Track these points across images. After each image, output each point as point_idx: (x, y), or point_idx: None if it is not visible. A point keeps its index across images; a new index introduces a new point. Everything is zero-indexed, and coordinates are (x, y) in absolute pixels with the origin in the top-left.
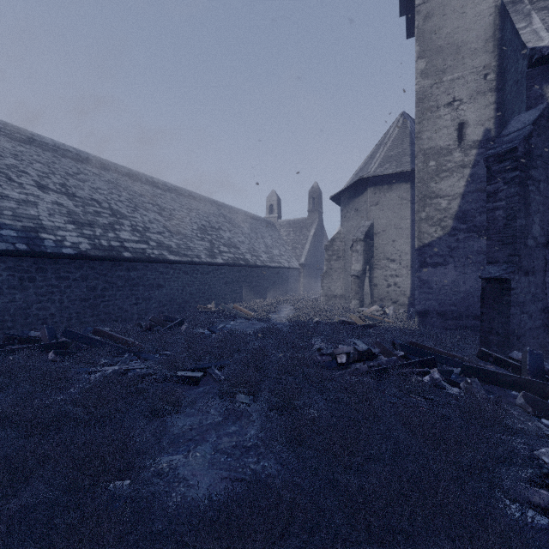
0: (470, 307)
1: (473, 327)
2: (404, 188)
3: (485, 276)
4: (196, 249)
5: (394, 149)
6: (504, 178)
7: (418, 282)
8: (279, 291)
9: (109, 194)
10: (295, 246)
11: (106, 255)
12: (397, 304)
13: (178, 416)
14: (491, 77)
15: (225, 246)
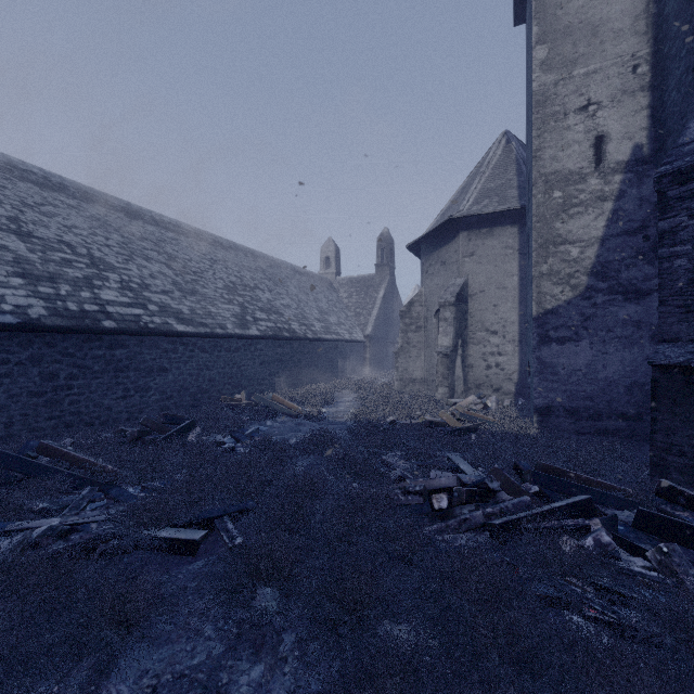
0: (613, 402)
1: (618, 430)
2: (510, 232)
3: (659, 362)
4: (219, 315)
5: (495, 180)
6: (690, 209)
7: (537, 365)
8: (337, 372)
9: (90, 235)
10: (359, 312)
11: (73, 324)
12: (500, 392)
13: (138, 646)
14: (642, 70)
15: (262, 312)
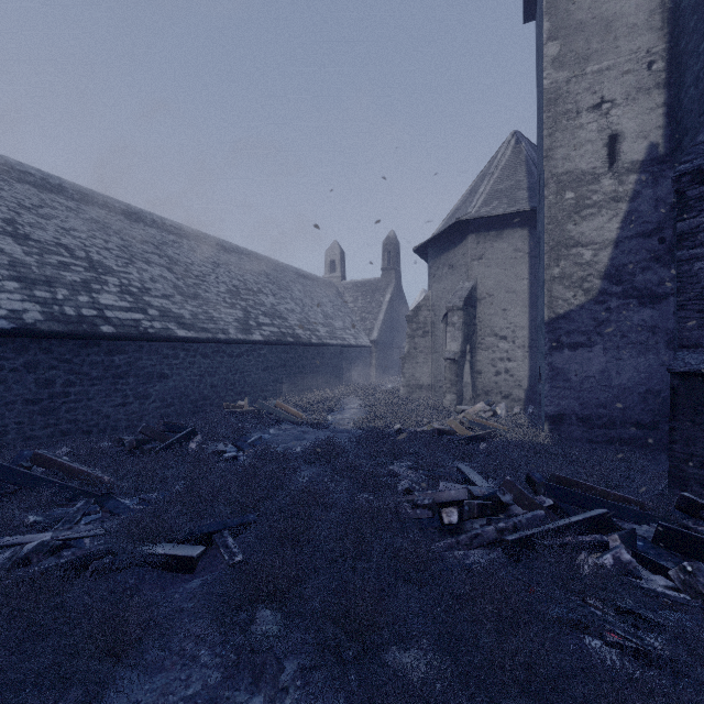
0: (628, 410)
1: (633, 439)
2: (519, 235)
3: (679, 369)
4: (221, 320)
5: (504, 181)
6: None
7: (548, 372)
8: (342, 378)
9: (89, 238)
10: (365, 316)
11: (70, 330)
12: (510, 399)
13: (130, 674)
14: (658, 67)
15: (266, 316)
